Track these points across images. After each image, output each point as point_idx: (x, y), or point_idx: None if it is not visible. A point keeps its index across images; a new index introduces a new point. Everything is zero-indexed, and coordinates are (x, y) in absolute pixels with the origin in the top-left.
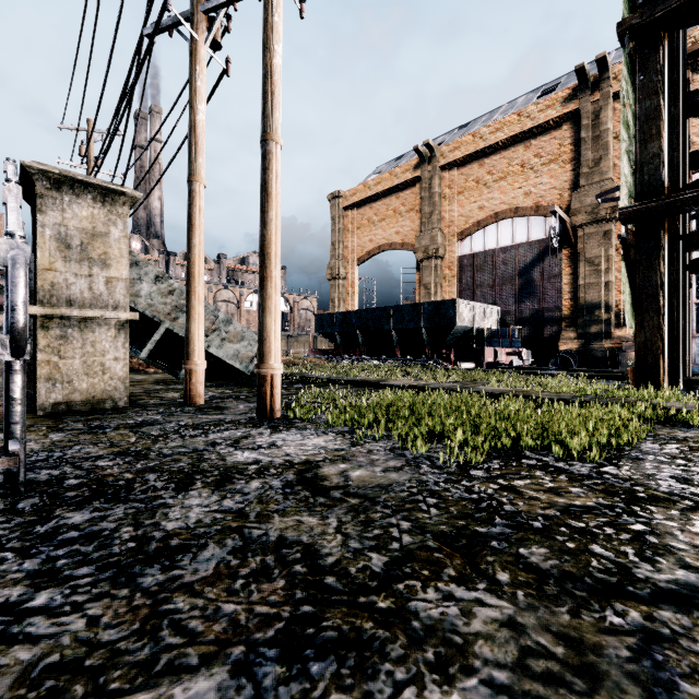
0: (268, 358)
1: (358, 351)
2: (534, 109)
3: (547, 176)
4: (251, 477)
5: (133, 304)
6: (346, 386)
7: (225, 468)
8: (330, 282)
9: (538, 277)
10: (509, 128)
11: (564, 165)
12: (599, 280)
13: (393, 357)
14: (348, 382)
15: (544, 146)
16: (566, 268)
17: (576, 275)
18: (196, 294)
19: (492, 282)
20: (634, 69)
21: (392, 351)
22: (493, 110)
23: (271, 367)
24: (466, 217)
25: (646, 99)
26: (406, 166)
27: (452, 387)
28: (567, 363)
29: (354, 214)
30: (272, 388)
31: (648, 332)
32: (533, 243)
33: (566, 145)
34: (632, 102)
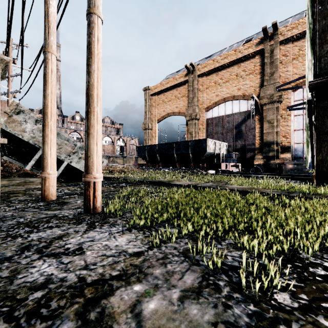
0: (91, 170)
1: (158, 164)
2: (242, 48)
3: (248, 80)
4: (15, 327)
5: (21, 136)
6: (150, 184)
7: (0, 299)
8: (144, 131)
9: (244, 129)
10: (230, 57)
11: (256, 75)
12: (273, 130)
13: (175, 168)
14: (152, 182)
15: (247, 66)
16: (257, 124)
17: (262, 128)
18: (48, 127)
19: (222, 131)
20: (313, 4)
21: (174, 164)
22: (222, 50)
23: (93, 176)
24: (210, 100)
25: (322, 20)
26: (181, 75)
27: (212, 185)
28: (258, 170)
29: (156, 98)
30: (94, 191)
31: (324, 154)
32: (242, 112)
33: (257, 66)
34: (308, 27)
